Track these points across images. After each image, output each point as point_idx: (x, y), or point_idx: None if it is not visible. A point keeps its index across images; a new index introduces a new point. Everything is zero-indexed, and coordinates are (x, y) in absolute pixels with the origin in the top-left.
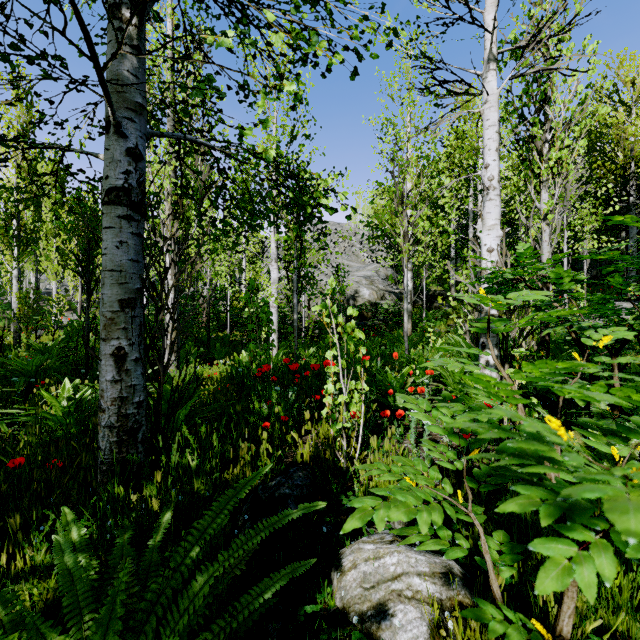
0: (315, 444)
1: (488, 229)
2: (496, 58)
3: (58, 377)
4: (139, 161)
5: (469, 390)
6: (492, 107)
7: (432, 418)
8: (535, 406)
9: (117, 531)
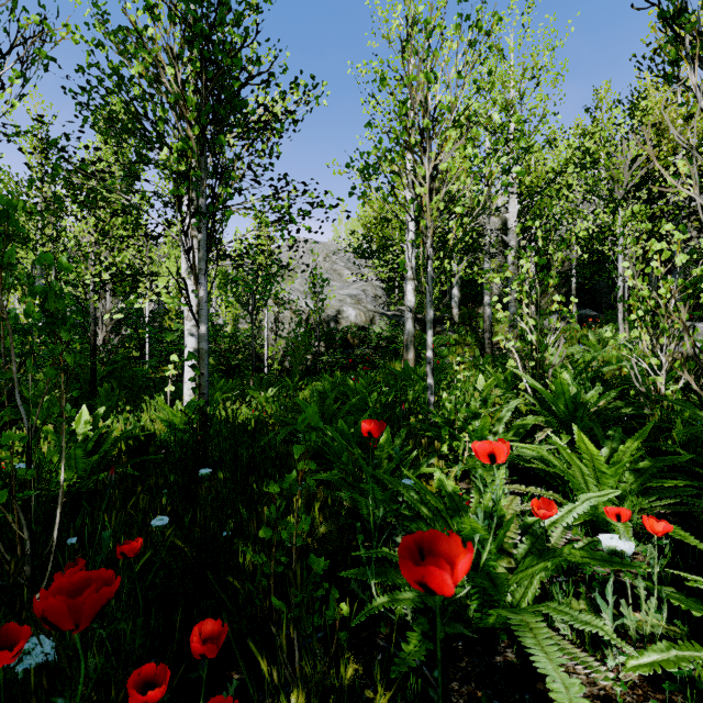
0: None
1: None
2: None
3: None
4: None
5: None
6: None
7: None
8: None
9: None
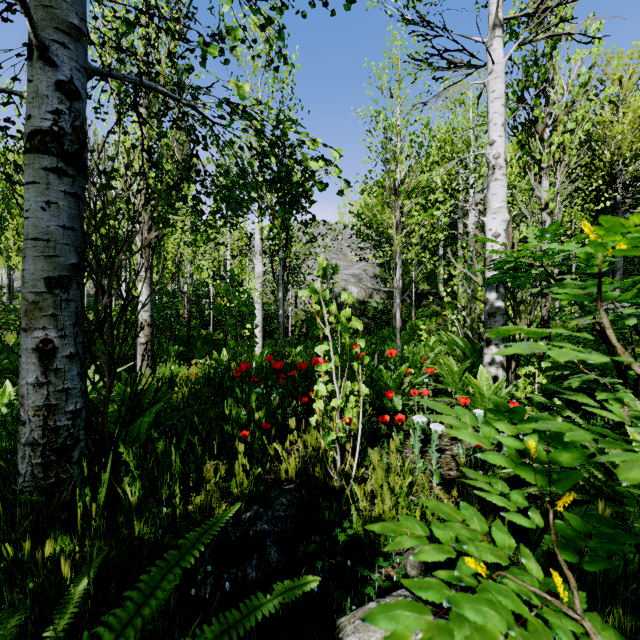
0: (302, 457)
1: (494, 212)
2: (502, 24)
3: (13, 379)
4: (75, 100)
5: (573, 397)
6: (498, 77)
7: (484, 439)
8: (564, 409)
9: (1, 613)
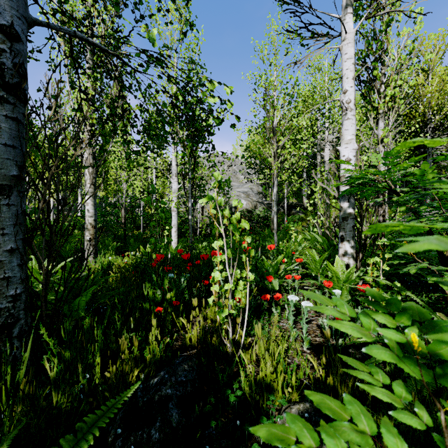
0: (203, 328)
1: (346, 143)
2: (352, 4)
3: None
4: (15, 41)
5: None
6: (349, 43)
7: (365, 331)
8: (404, 291)
9: None
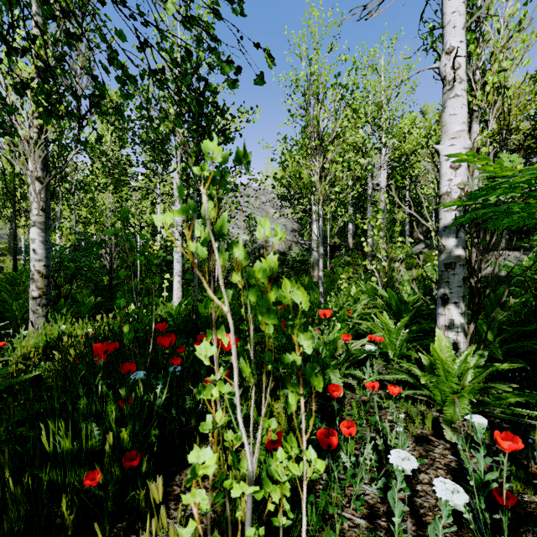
0: None
1: (452, 137)
2: None
3: None
4: None
5: None
6: None
7: None
8: None
9: None
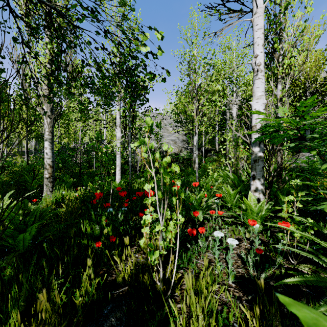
0: (135, 265)
1: (257, 98)
2: None
3: None
4: None
5: None
6: (260, 16)
7: None
8: (322, 229)
9: None
